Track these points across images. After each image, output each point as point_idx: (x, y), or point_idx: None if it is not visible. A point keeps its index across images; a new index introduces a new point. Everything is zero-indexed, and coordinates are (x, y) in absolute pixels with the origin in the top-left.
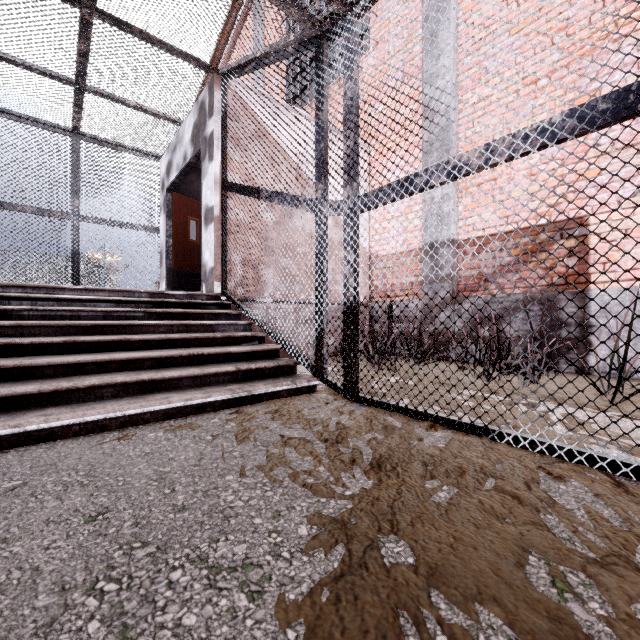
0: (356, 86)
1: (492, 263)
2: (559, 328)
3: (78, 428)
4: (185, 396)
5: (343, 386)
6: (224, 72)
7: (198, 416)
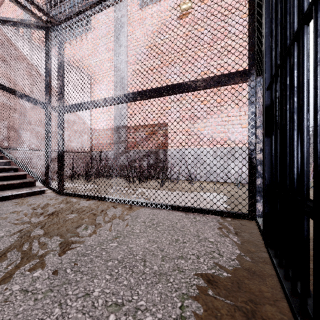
0: (62, 58)
1: (139, 137)
2: (159, 163)
3: None
4: None
5: (57, 189)
6: None
7: None
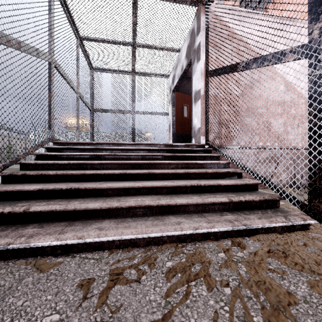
0: None
1: None
2: None
3: (118, 242)
4: (193, 223)
5: None
6: (207, 0)
7: (204, 244)
